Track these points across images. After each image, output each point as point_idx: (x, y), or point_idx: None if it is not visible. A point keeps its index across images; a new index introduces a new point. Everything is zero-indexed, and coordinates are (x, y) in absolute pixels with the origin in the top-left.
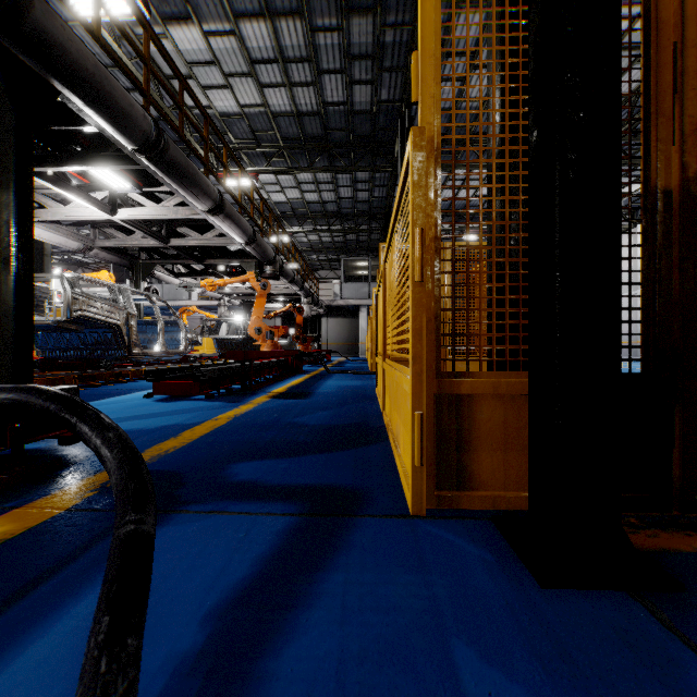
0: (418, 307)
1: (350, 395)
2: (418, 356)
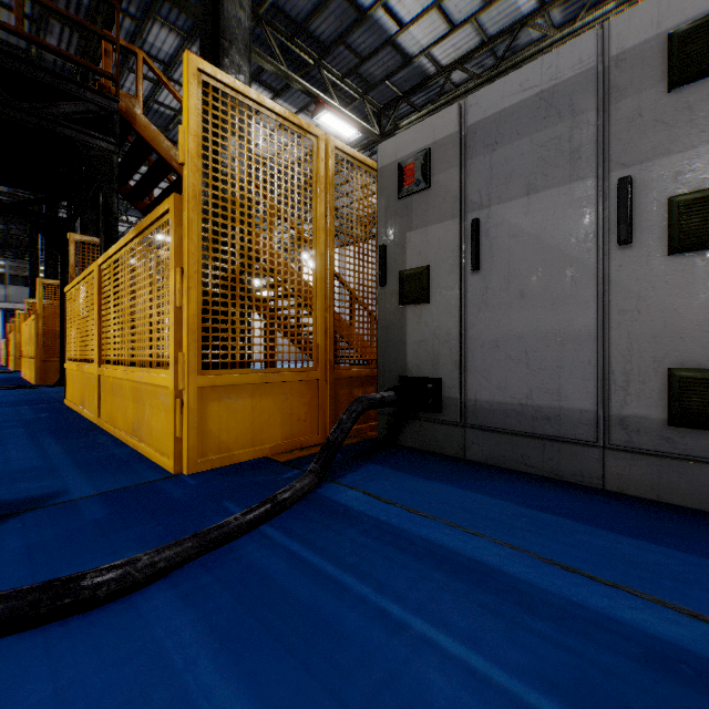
0: (38, 347)
1: (6, 378)
2: (38, 356)
